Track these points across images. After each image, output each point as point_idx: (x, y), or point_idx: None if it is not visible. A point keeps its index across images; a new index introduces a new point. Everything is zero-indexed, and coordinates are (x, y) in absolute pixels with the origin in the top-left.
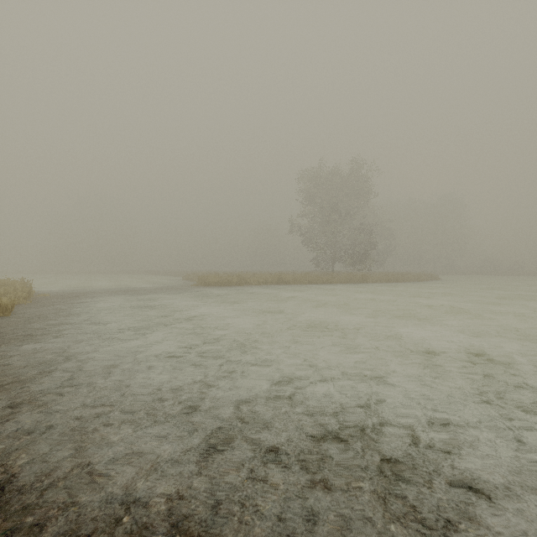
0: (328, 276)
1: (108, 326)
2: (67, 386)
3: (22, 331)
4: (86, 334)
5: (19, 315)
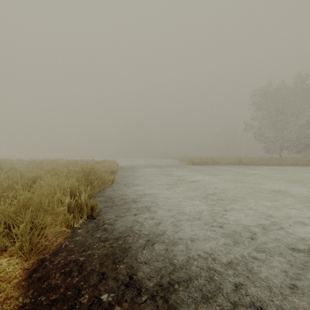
0: (277, 160)
1: (156, 182)
2: (154, 205)
3: (124, 182)
4: (148, 185)
5: (119, 175)
